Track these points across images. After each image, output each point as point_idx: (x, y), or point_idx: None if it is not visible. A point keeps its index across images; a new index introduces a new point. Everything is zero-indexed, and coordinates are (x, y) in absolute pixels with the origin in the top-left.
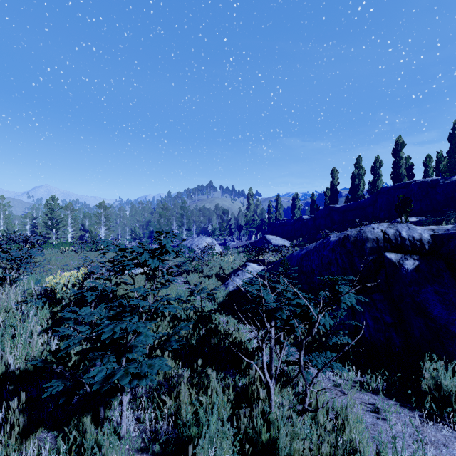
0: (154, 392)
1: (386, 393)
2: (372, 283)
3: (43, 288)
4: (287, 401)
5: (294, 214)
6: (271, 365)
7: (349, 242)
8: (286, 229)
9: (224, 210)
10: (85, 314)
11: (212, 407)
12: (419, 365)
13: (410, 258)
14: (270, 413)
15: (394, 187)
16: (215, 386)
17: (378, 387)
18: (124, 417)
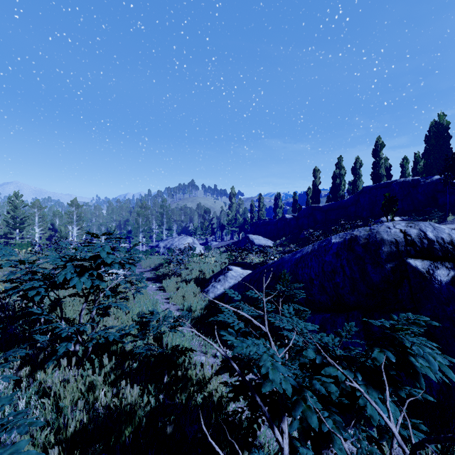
0: None
1: None
2: None
3: None
4: None
5: (276, 213)
6: None
7: (359, 245)
8: (269, 229)
9: (205, 209)
10: None
11: None
12: None
13: (442, 267)
14: None
15: (376, 187)
16: None
17: None
18: None
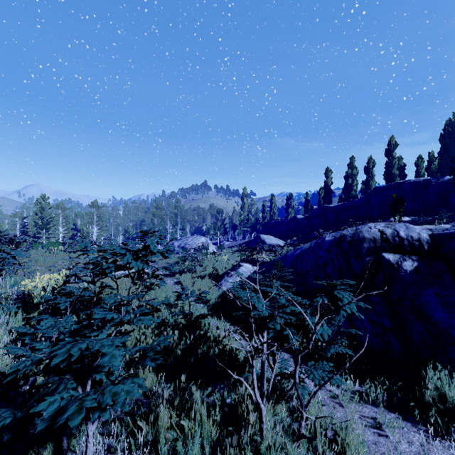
0: (128, 417)
1: (387, 405)
2: (379, 291)
3: (21, 292)
4: (280, 426)
5: (288, 213)
6: (262, 381)
7: (345, 242)
8: (281, 229)
9: (218, 209)
10: (46, 328)
11: (196, 432)
12: (420, 373)
13: (409, 259)
14: (261, 437)
15: (387, 187)
16: (199, 407)
17: (378, 398)
18: (89, 450)
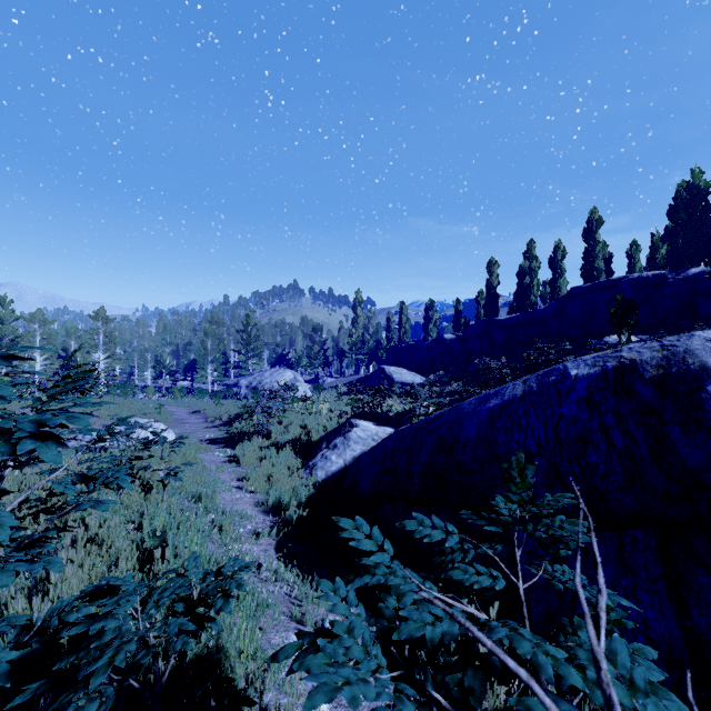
0: None
1: None
2: None
3: None
4: None
5: (428, 332)
6: None
7: (643, 381)
8: (417, 357)
9: (315, 326)
10: None
11: None
12: None
13: None
14: None
15: (593, 287)
16: None
17: None
18: None
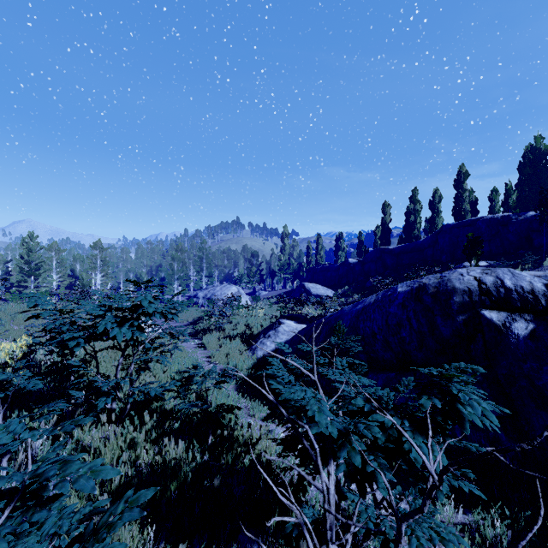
0: None
1: None
2: None
3: None
4: None
5: (338, 257)
6: None
7: (427, 295)
8: (329, 276)
9: (253, 252)
10: None
11: None
12: None
13: (521, 319)
14: None
15: (458, 225)
16: None
17: (498, 540)
18: None
